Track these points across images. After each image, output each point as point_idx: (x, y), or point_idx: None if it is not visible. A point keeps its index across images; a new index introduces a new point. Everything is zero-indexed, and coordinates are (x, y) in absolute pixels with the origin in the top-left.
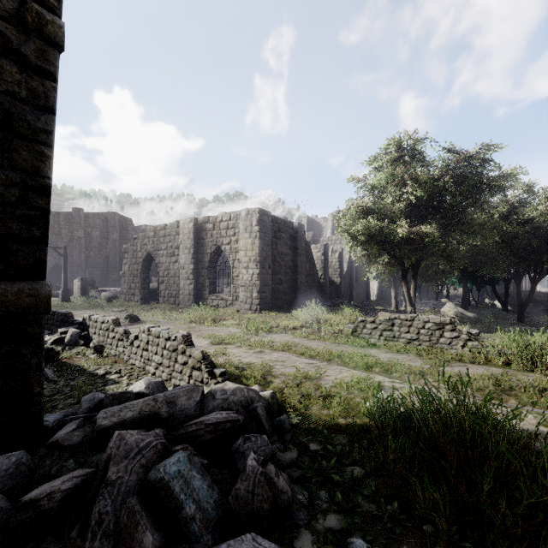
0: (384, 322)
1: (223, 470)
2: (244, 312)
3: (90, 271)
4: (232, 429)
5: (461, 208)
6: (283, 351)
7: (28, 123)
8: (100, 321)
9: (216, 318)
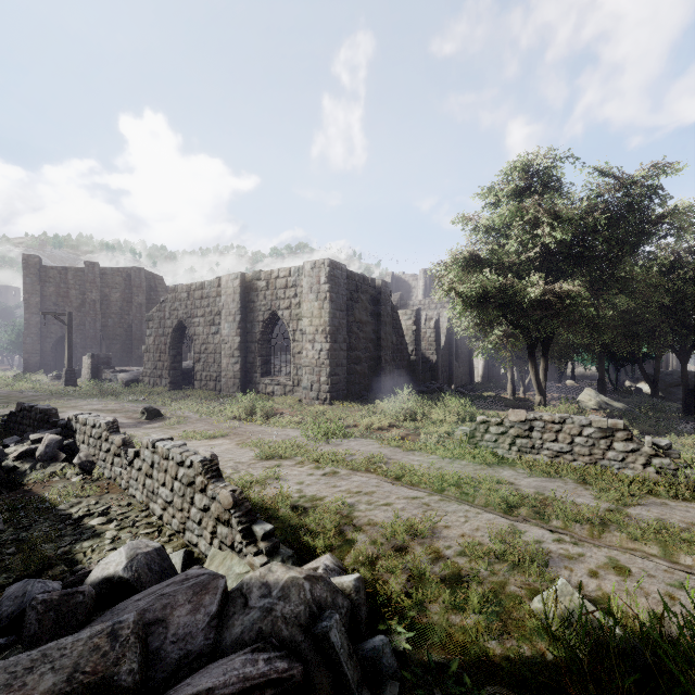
0: (518, 424)
1: None
2: (309, 402)
3: (108, 344)
4: None
5: (613, 258)
6: (368, 472)
7: None
8: (90, 424)
9: (269, 412)
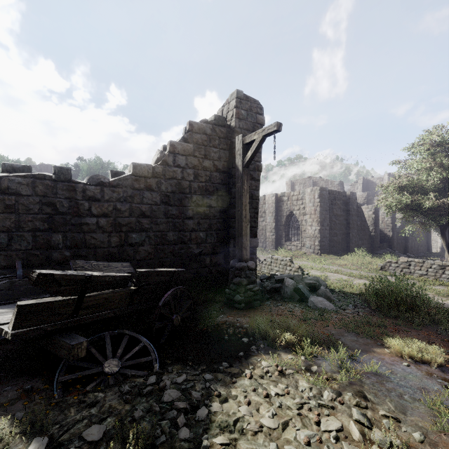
0: (404, 263)
1: (312, 293)
2: (309, 254)
3: None
4: (314, 286)
5: None
6: (335, 273)
7: (255, 195)
8: None
9: (292, 256)
